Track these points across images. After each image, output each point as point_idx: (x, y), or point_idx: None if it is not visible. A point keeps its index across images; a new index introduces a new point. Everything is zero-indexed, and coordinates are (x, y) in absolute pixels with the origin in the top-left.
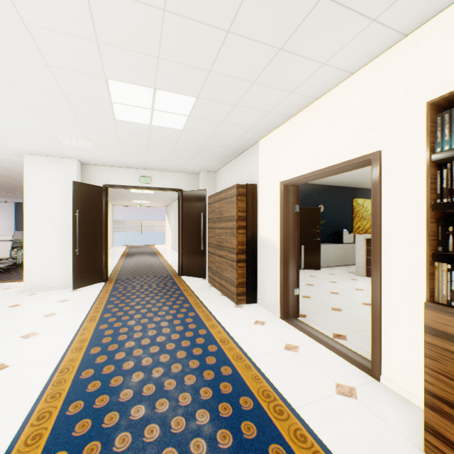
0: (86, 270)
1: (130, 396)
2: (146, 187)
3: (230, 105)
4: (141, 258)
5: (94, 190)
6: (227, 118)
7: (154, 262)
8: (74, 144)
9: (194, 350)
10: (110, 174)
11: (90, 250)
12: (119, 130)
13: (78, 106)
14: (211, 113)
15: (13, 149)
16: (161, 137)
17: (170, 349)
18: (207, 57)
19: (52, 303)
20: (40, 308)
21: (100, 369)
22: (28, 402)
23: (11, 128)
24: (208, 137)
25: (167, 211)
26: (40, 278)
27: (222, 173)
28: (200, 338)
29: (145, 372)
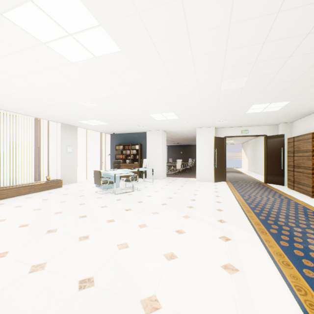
0: (218, 175)
1: (269, 207)
2: (245, 136)
3: (309, 99)
4: (232, 174)
5: (221, 139)
6: (306, 103)
7: (242, 176)
8: (220, 122)
9: (290, 204)
10: (227, 131)
11: (219, 166)
12: (244, 115)
13: (234, 112)
14: (296, 103)
15: (194, 127)
16: (263, 114)
17: (277, 202)
18: (300, 92)
19: (212, 185)
20: (209, 186)
21: (252, 201)
22: (236, 203)
23: (202, 121)
24: (291, 110)
25: (242, 146)
26: (201, 176)
27: (297, 123)
28: (291, 202)
29: (270, 205)
